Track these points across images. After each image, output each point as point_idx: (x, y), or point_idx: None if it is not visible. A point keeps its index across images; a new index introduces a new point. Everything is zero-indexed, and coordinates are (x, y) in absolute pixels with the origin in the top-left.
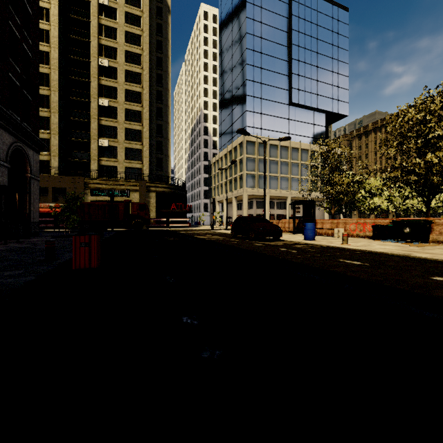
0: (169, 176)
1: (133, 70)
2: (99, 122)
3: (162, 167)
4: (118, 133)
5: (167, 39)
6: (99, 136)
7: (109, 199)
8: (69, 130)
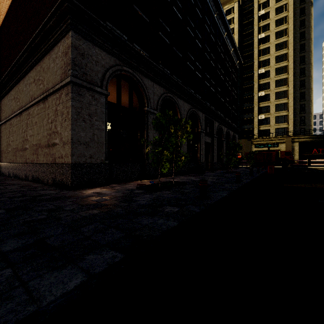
0: (311, 129)
1: (280, 66)
2: (258, 106)
3: (304, 122)
4: (270, 109)
5: (310, 26)
6: (258, 114)
7: (264, 149)
8: (242, 115)
